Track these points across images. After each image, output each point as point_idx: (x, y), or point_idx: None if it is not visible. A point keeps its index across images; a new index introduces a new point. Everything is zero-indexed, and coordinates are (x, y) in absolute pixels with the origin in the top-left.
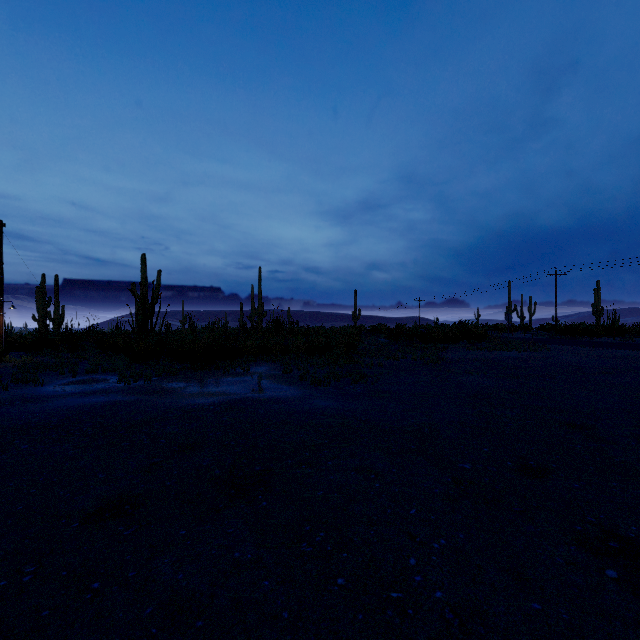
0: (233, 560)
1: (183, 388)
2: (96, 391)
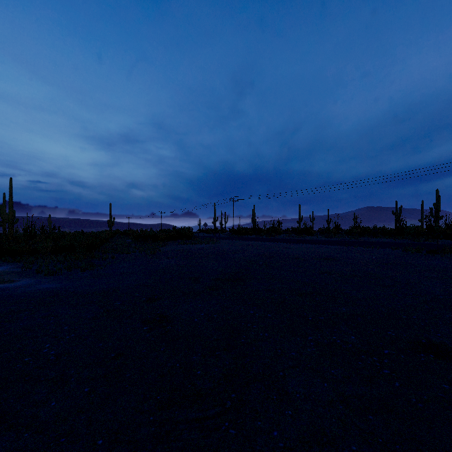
0: None
1: None
2: None
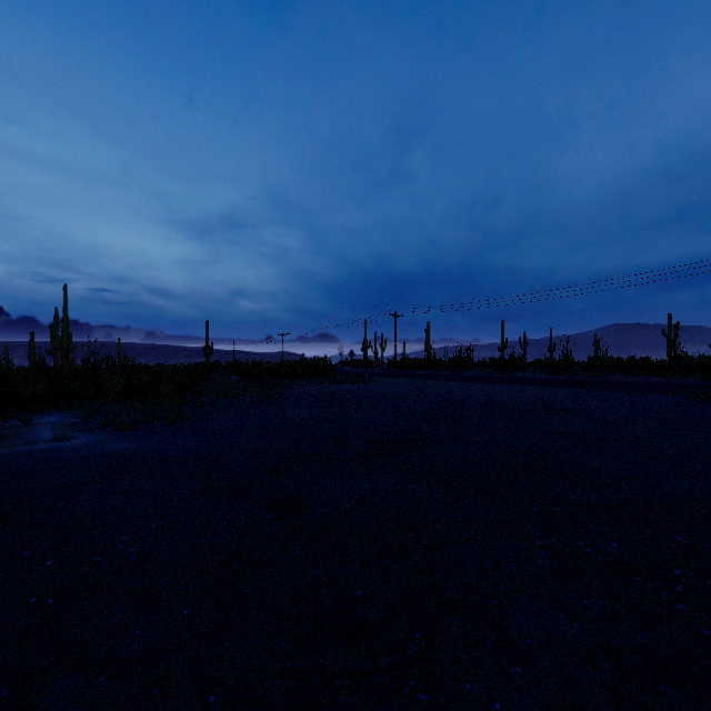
0: None
1: None
2: None
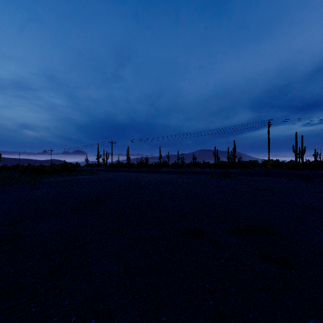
0: None
1: None
2: None
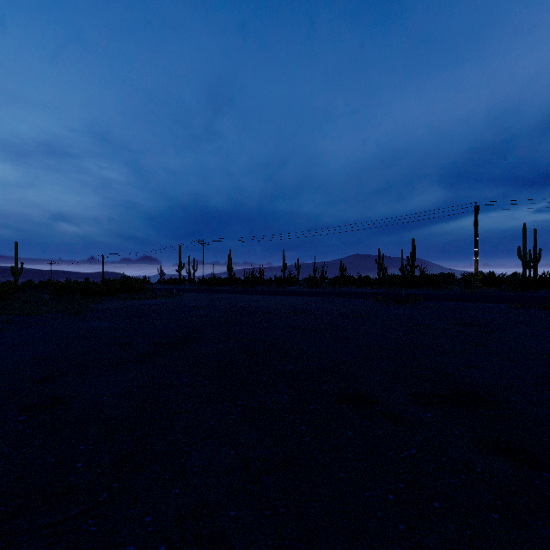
0: None
1: None
2: None
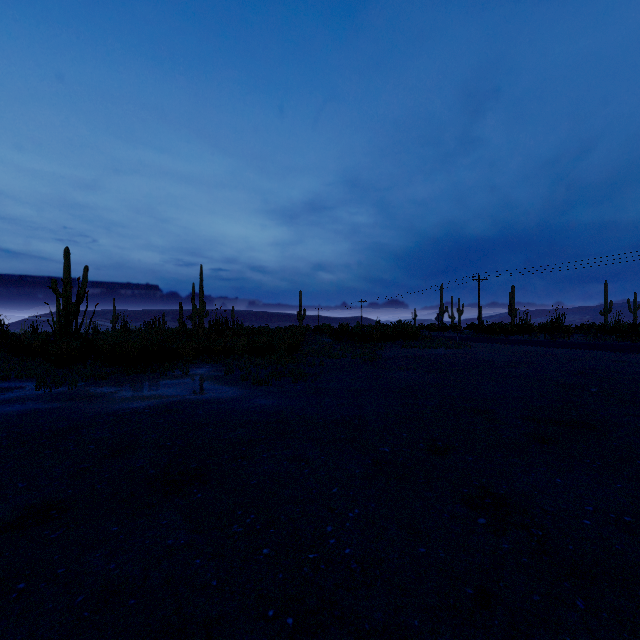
0: (166, 546)
1: (114, 393)
2: (9, 399)
